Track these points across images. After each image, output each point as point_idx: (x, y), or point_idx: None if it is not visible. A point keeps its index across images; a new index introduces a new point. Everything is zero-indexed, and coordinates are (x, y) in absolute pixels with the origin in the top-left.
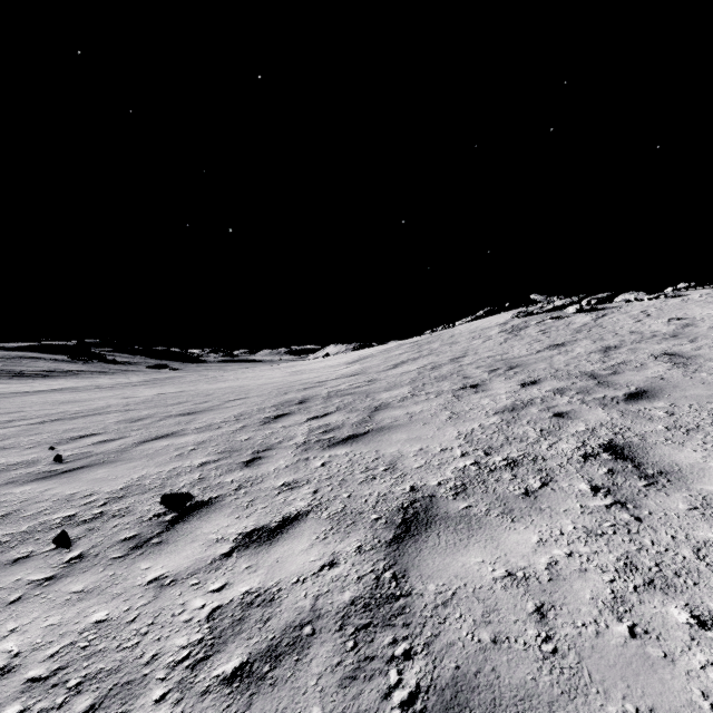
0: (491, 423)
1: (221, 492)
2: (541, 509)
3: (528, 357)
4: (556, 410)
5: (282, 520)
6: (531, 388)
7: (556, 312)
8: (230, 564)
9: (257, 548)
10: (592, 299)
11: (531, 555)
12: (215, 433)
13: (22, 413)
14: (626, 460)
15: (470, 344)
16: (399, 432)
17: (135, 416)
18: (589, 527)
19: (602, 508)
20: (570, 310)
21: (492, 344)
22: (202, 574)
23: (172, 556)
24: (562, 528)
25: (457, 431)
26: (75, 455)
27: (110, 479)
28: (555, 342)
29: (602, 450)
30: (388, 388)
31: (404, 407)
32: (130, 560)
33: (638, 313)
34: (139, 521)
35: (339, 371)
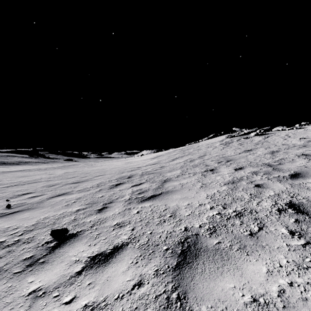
0: (223, 190)
1: (83, 228)
2: (263, 246)
3: (235, 156)
4: (255, 183)
5: (113, 248)
6: (240, 171)
7: (245, 135)
8: (79, 280)
9: (97, 268)
10: (261, 129)
11: (265, 283)
12: (86, 193)
13: (1, 182)
14: (303, 214)
15: (207, 150)
16: (176, 194)
17: (51, 183)
18: (297, 261)
19: (300, 247)
20: (252, 134)
21: (217, 150)
22: (62, 288)
23: (47, 273)
24: (279, 261)
25: (206, 194)
26: (17, 204)
27: (29, 219)
28: (247, 149)
29: (287, 207)
30: (170, 170)
31: (178, 180)
32: (23, 275)
33: (284, 136)
34: (36, 246)
35: (147, 162)
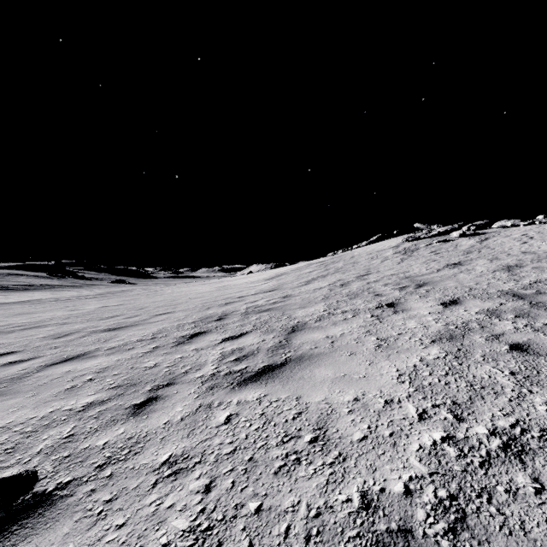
0: (435, 358)
1: (77, 473)
2: None
3: (431, 275)
4: (509, 340)
5: None
6: (456, 308)
7: (440, 237)
8: None
9: None
10: (471, 225)
11: None
12: (124, 356)
13: None
14: None
15: (370, 264)
16: (322, 366)
17: (65, 330)
18: None
19: None
20: (454, 234)
21: (391, 264)
22: None
23: None
24: None
25: (395, 369)
26: None
27: None
28: (451, 261)
29: None
30: (303, 305)
31: (323, 328)
32: None
33: (520, 236)
34: None
35: (258, 287)
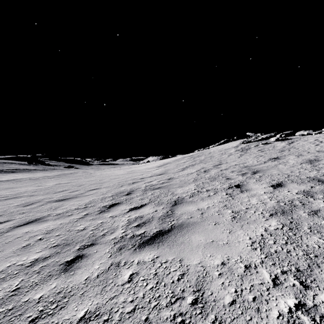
0: (275, 228)
1: None
2: None
3: (260, 165)
4: None
5: None
6: (282, 189)
7: (263, 141)
8: None
9: None
10: (282, 134)
11: None
12: (65, 221)
13: None
14: None
15: (221, 157)
16: (196, 233)
17: (31, 200)
18: None
19: None
20: (272, 139)
21: (234, 157)
22: None
23: None
24: None
25: (248, 237)
26: None
27: None
28: (272, 156)
29: None
30: (181, 184)
31: (195, 202)
32: None
33: (314, 141)
34: None
35: (152, 171)
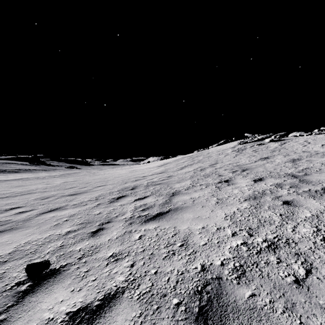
0: (245, 208)
1: (69, 261)
2: (322, 306)
3: (251, 164)
4: (283, 199)
5: (103, 298)
6: (260, 183)
7: (259, 141)
8: None
9: None
10: (276, 135)
11: None
12: (82, 209)
13: None
14: None
15: (218, 157)
16: (187, 212)
17: (46, 195)
18: None
19: None
20: (267, 140)
21: (230, 157)
22: None
23: None
24: None
25: (224, 213)
26: (0, 222)
27: (7, 244)
28: (263, 156)
29: None
30: (178, 181)
31: (189, 193)
32: None
33: (303, 142)
34: (2, 290)
35: (153, 170)
